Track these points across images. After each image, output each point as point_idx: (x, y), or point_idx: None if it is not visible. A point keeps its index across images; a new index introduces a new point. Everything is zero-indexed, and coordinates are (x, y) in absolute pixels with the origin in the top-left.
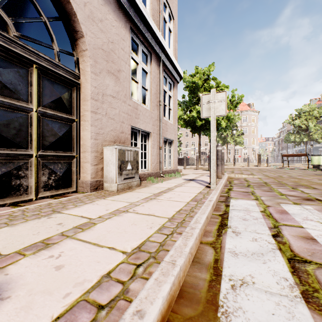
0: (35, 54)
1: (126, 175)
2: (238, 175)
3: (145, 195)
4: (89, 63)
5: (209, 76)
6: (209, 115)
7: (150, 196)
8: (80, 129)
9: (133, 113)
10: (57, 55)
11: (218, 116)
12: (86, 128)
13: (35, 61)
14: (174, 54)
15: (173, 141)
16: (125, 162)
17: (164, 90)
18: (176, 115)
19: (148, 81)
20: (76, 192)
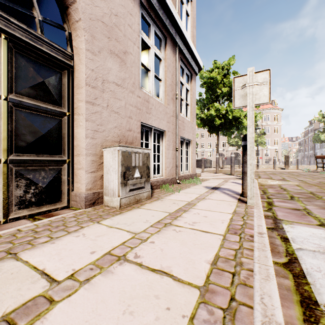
0: (3, 18)
1: (132, 186)
2: (268, 181)
3: (156, 216)
4: (83, 37)
5: (228, 71)
6: (244, 105)
7: (163, 218)
8: (74, 125)
9: (143, 107)
10: (39, 25)
11: (258, 105)
12: (80, 124)
13: (3, 28)
14: (192, 41)
15: (191, 141)
16: (131, 168)
17: (180, 82)
18: (194, 112)
19: (162, 70)
20: (67, 208)
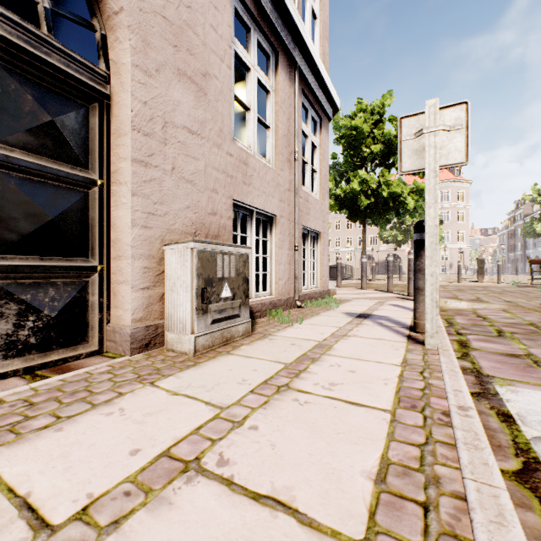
0: None
1: (217, 313)
2: (453, 303)
3: (262, 370)
4: (128, 42)
5: (382, 116)
6: (420, 167)
7: (275, 375)
8: (111, 203)
9: (238, 172)
10: (45, 16)
11: (445, 166)
12: (122, 201)
13: None
14: (323, 62)
15: (321, 234)
16: (216, 282)
17: (302, 131)
18: (326, 184)
19: (271, 109)
20: (99, 353)
